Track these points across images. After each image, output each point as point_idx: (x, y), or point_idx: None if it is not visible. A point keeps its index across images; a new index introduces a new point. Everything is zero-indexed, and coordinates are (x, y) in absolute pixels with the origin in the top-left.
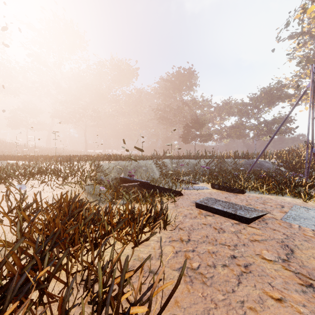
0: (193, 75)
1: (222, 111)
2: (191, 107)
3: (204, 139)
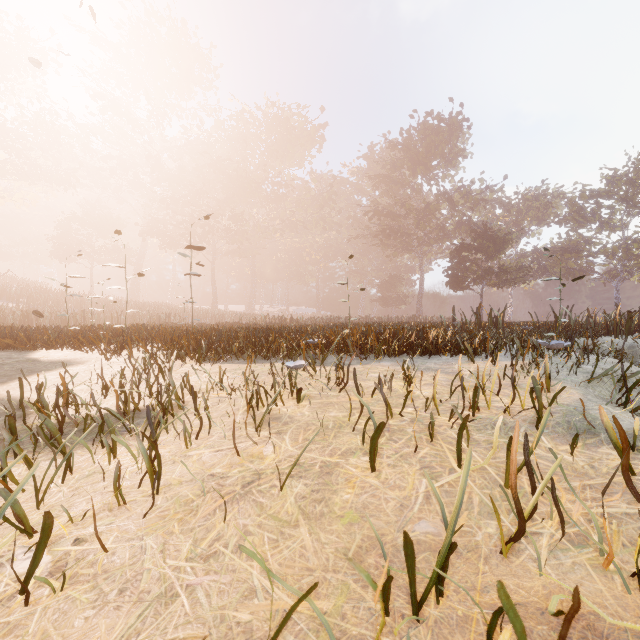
0: (460, 129)
1: (525, 215)
2: (457, 205)
3: (506, 278)
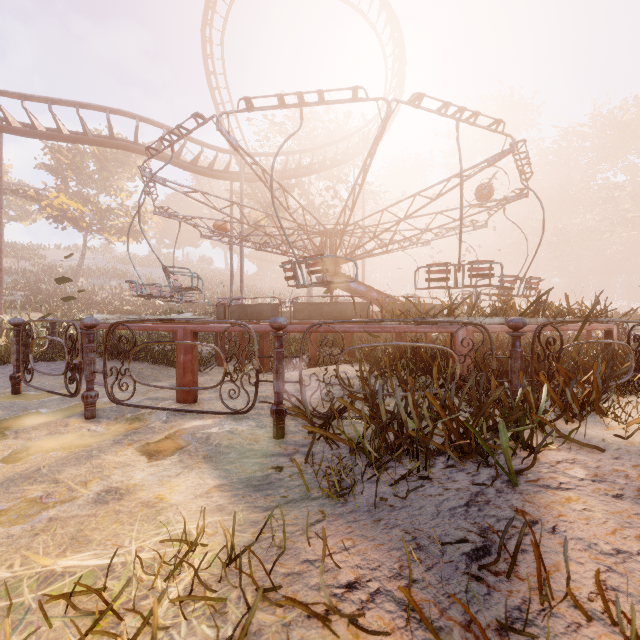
0: None
1: None
2: None
3: None
